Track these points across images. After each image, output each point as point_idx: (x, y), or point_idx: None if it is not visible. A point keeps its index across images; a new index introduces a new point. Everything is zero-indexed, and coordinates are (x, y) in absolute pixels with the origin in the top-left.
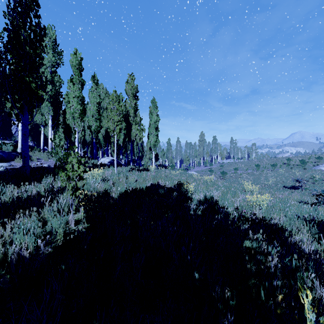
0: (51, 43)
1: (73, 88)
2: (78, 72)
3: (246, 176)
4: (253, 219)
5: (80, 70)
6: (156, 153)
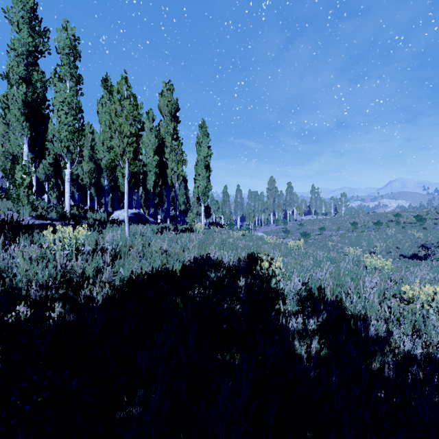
0: (27, 13)
1: (60, 87)
2: (70, 59)
3: (339, 239)
4: None
5: (74, 57)
6: (207, 205)
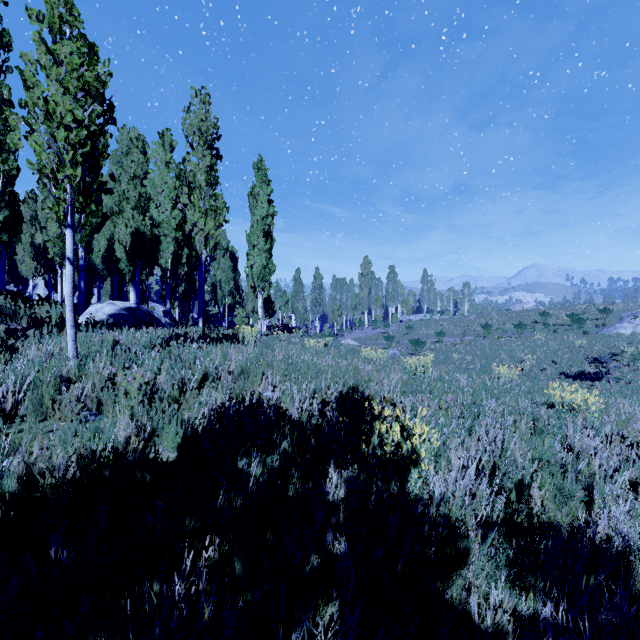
0: None
1: None
2: None
3: (466, 349)
4: None
5: None
6: (268, 297)
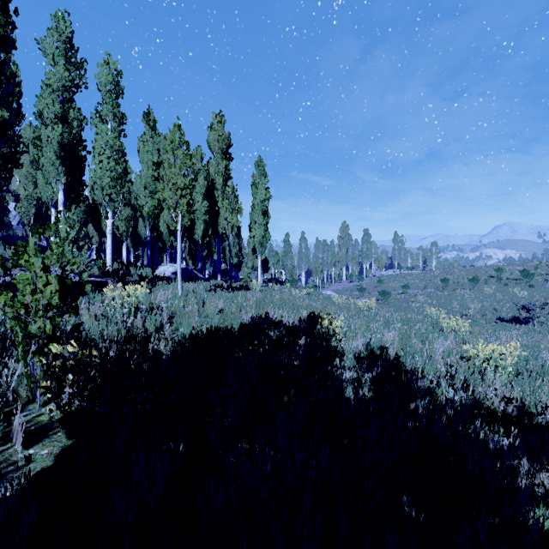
0: (63, 44)
1: (101, 129)
2: (112, 97)
3: (425, 299)
4: (509, 414)
5: (116, 95)
6: (265, 258)
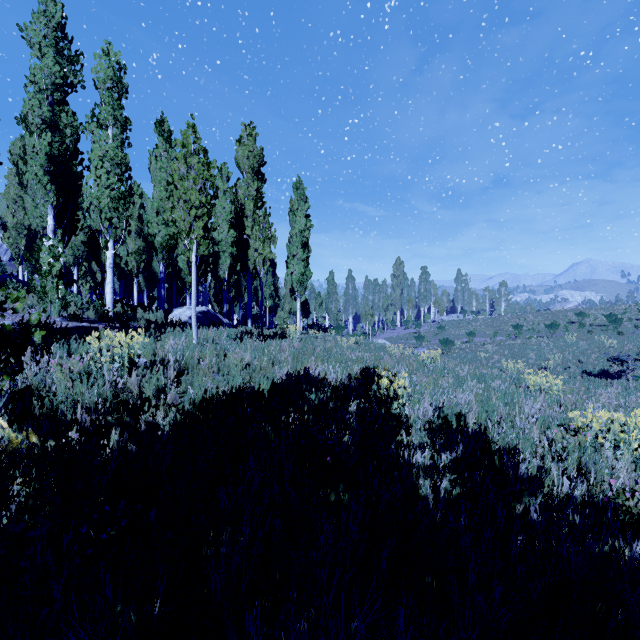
0: (52, 32)
1: (99, 136)
2: (113, 97)
3: (495, 349)
4: None
5: (119, 94)
6: (305, 300)
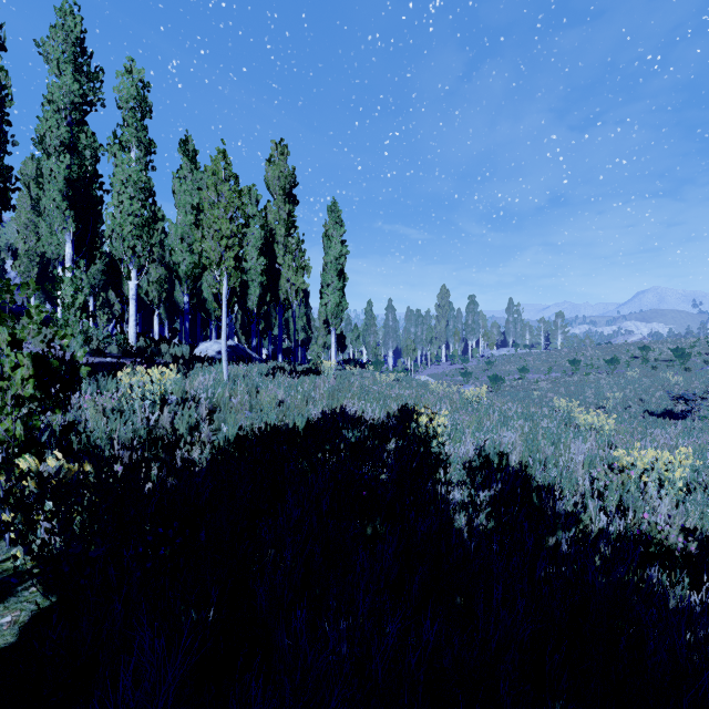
0: (71, 47)
1: (122, 159)
2: (136, 117)
3: (550, 386)
4: (691, 553)
5: (142, 114)
6: (340, 333)
